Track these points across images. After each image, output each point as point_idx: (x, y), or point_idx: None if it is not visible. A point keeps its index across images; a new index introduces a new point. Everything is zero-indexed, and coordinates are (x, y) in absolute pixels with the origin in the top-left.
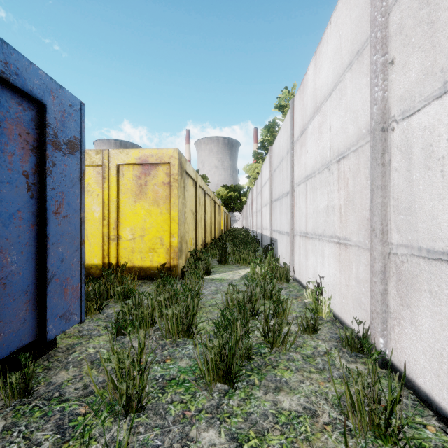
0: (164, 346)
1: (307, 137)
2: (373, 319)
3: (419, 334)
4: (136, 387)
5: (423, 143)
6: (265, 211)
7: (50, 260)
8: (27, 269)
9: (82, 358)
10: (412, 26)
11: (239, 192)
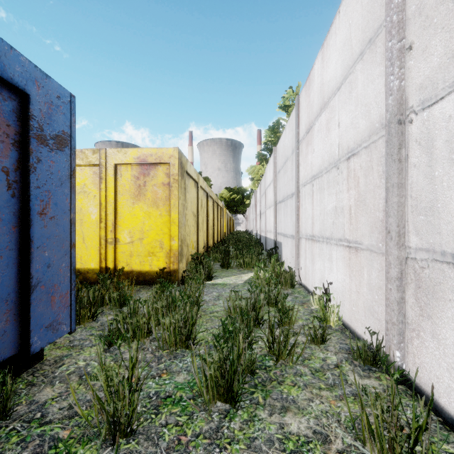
0: (160, 358)
1: (314, 135)
2: (388, 330)
3: (443, 349)
4: (126, 408)
5: (447, 135)
6: (269, 213)
7: (34, 266)
8: (7, 275)
9: (71, 372)
10: (434, 6)
11: (243, 194)
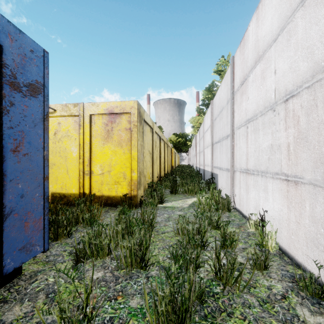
0: (117, 278)
1: (248, 85)
2: None
3: None
4: None
5: None
6: (207, 151)
7: (7, 196)
8: None
9: (40, 289)
10: None
11: (186, 138)
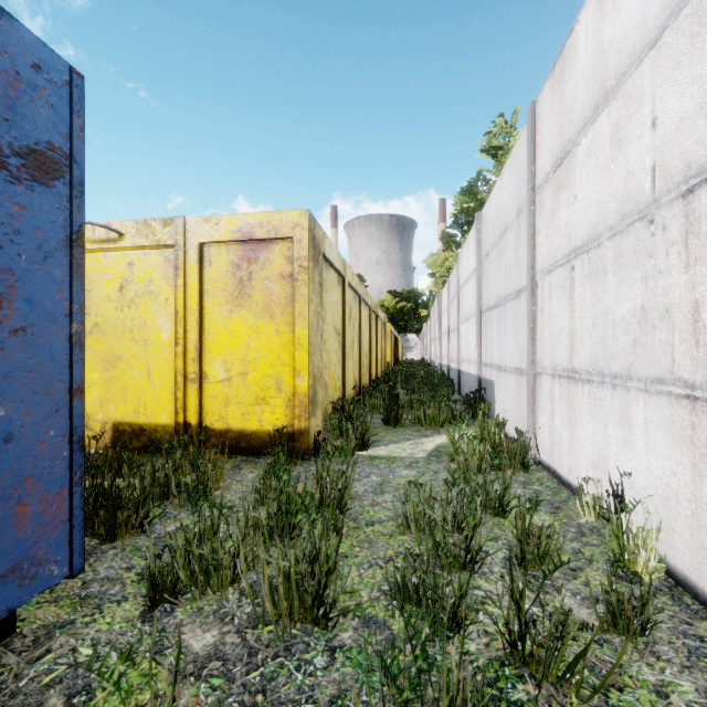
0: (254, 649)
1: (575, 167)
2: None
3: None
4: None
5: None
6: (466, 329)
7: None
8: None
9: (53, 681)
10: None
11: (416, 301)
